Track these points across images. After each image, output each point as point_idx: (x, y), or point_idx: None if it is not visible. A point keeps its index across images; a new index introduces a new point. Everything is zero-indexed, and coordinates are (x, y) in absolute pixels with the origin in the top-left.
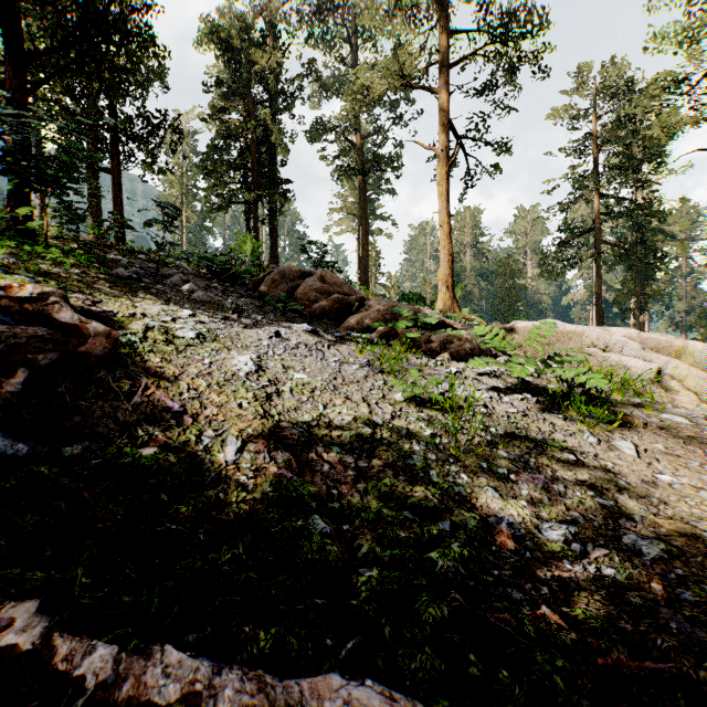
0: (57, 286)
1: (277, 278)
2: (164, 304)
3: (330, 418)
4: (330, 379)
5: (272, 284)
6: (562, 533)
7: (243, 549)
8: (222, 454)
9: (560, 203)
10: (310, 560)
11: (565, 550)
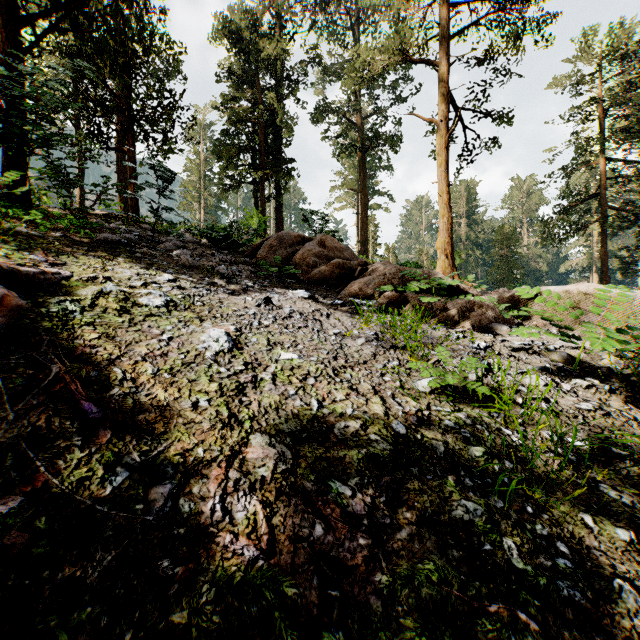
0: (17, 247)
1: (275, 244)
2: (143, 268)
3: (328, 423)
4: (329, 359)
5: (270, 250)
6: None
7: None
8: (140, 505)
9: (562, 169)
10: None
11: None
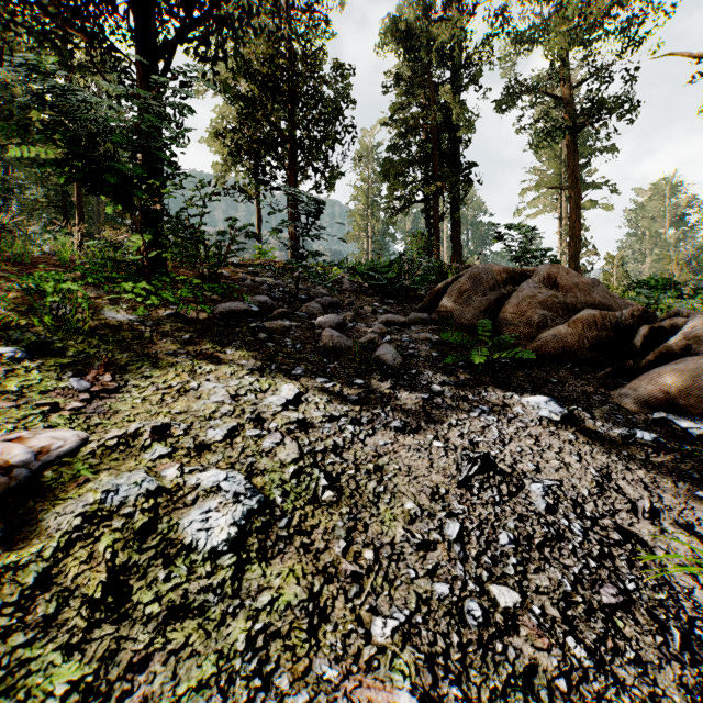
0: (70, 358)
1: (467, 288)
2: (253, 371)
3: None
4: None
5: (458, 298)
6: None
7: None
8: None
9: None
10: None
11: None
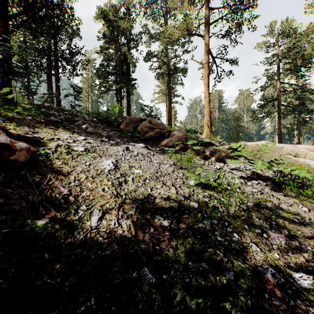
0: (16, 125)
1: (129, 122)
2: (71, 133)
3: (154, 196)
4: (154, 173)
5: (126, 124)
6: (310, 282)
7: (94, 300)
8: (89, 222)
9: (261, 87)
10: (141, 309)
11: None
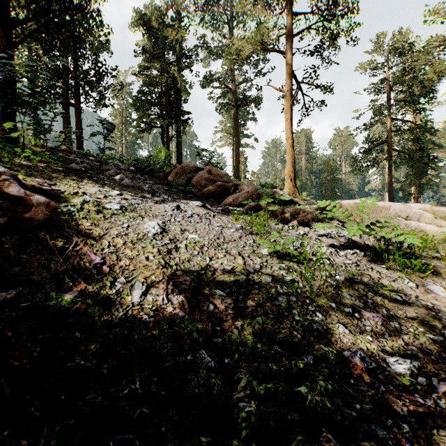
0: (25, 174)
1: (180, 172)
2: (100, 187)
3: (215, 267)
4: (215, 238)
5: (176, 175)
6: (407, 366)
7: (139, 384)
8: (130, 297)
9: (365, 125)
10: (197, 394)
11: (413, 384)
